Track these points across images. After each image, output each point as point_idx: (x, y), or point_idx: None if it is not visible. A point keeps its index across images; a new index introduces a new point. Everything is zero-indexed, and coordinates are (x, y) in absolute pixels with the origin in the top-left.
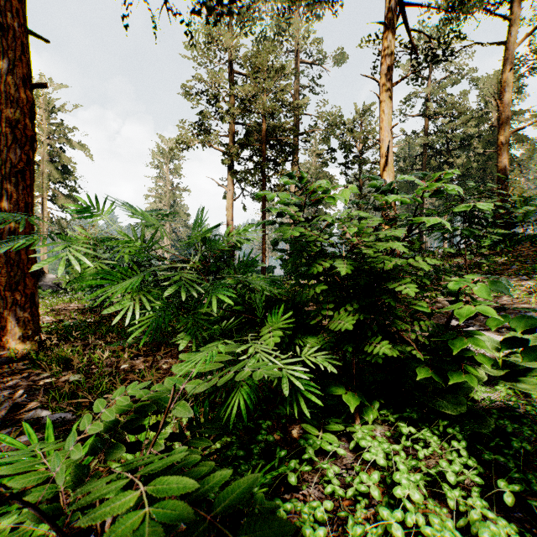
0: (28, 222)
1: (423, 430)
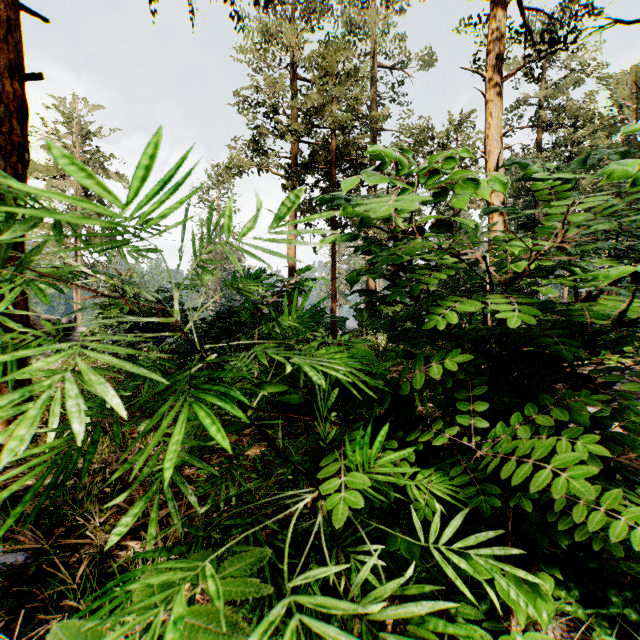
0: (15, 259)
1: None
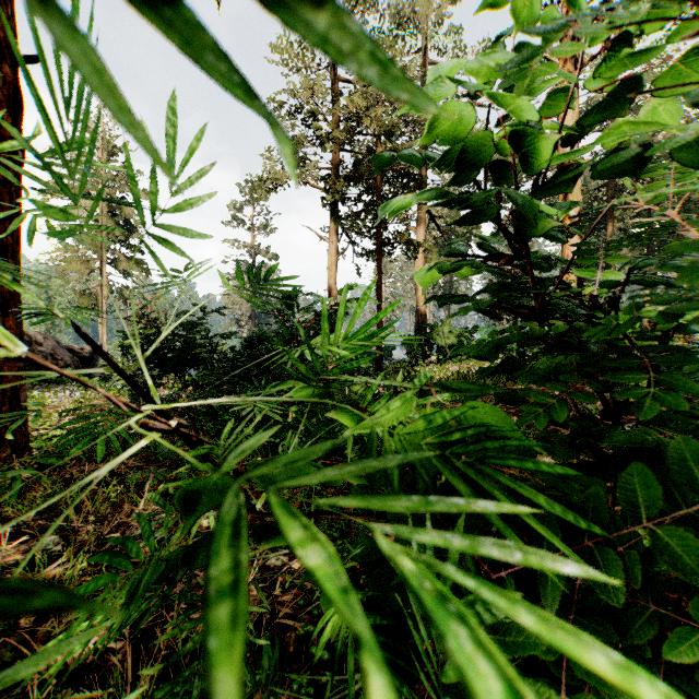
0: None
1: None
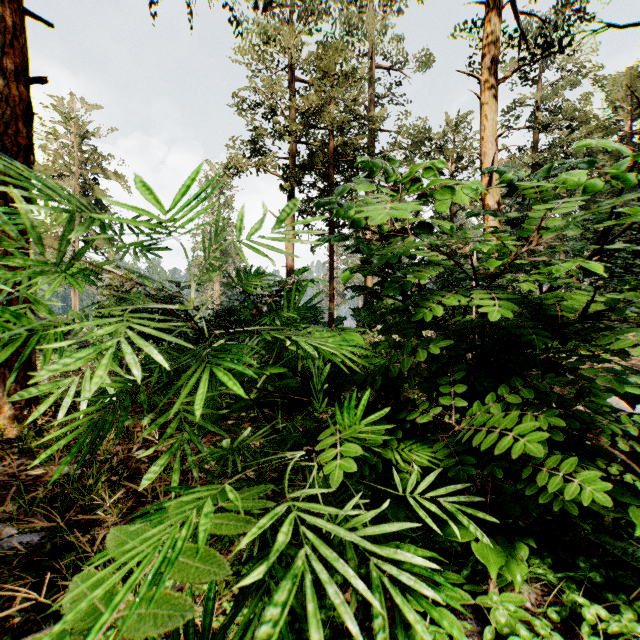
0: None
1: (623, 614)
